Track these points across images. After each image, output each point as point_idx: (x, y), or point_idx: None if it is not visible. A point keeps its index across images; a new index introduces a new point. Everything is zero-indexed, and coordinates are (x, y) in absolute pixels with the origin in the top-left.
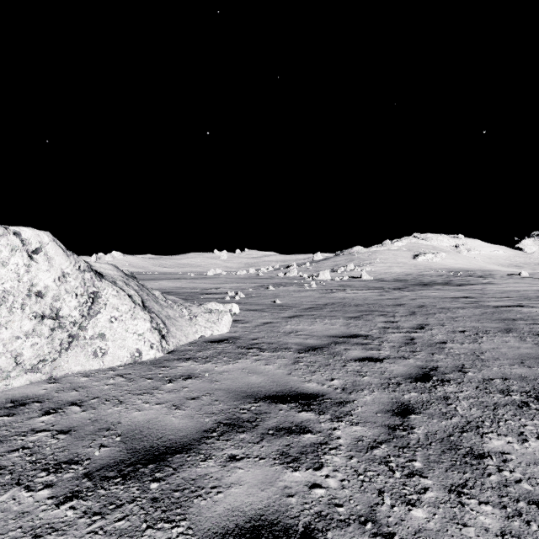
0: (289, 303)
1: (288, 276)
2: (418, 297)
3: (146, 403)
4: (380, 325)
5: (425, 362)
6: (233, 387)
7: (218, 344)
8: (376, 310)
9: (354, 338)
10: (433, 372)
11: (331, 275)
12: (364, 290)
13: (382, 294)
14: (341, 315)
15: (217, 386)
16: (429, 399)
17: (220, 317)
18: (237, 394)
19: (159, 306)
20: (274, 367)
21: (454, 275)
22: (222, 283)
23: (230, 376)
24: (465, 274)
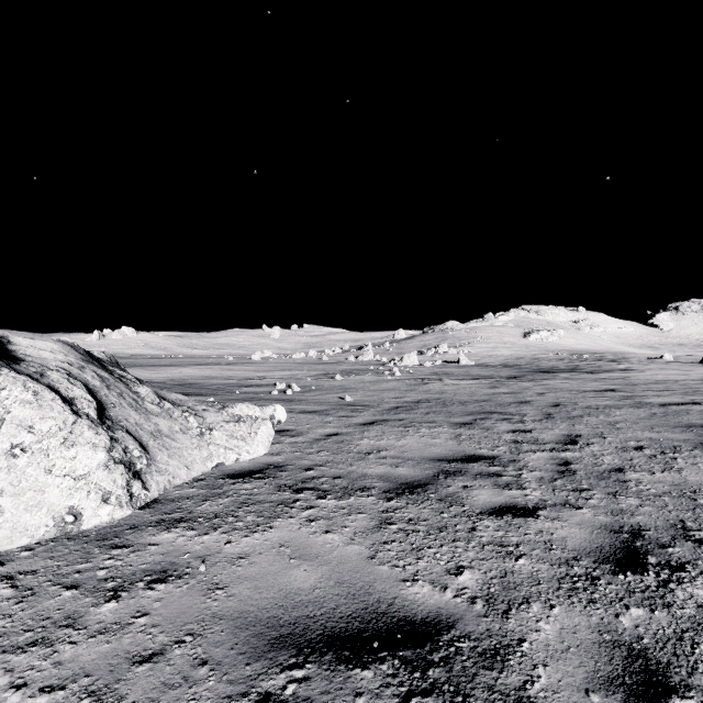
0: (364, 400)
1: (361, 360)
2: (546, 390)
3: (17, 690)
4: (507, 437)
5: (613, 516)
6: (253, 608)
7: (244, 482)
8: (494, 411)
9: (474, 462)
10: (640, 543)
11: (418, 359)
12: (467, 379)
13: (494, 386)
14: (444, 420)
15: (218, 604)
16: (678, 631)
17: (253, 430)
18: (257, 633)
19: (141, 415)
20: (343, 539)
21: (579, 359)
22: (270, 370)
23: (251, 571)
24: (592, 358)
